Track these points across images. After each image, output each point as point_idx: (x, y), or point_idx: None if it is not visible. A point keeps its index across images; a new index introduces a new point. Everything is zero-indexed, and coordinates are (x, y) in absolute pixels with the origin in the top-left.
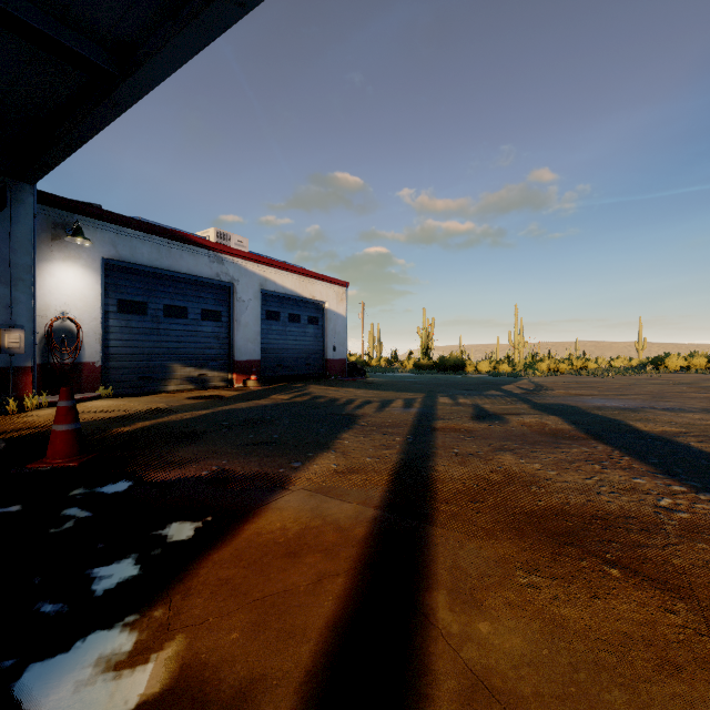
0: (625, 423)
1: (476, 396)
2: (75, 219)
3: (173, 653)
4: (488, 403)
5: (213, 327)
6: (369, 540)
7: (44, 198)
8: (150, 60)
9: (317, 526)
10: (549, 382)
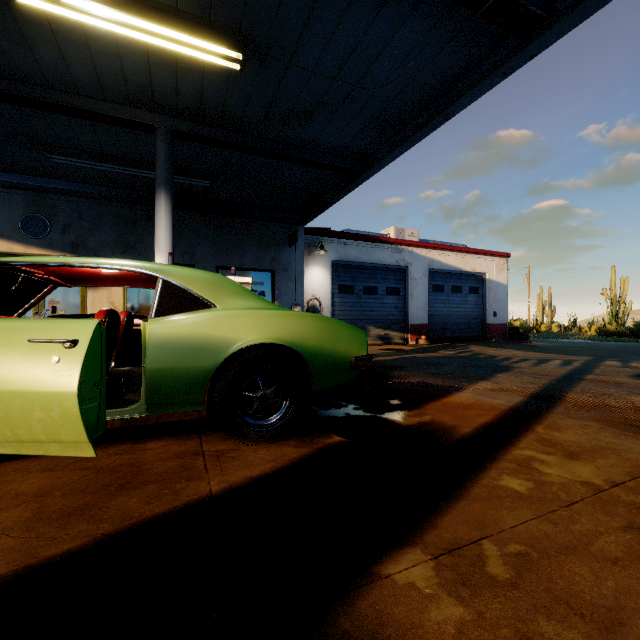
0: None
1: None
2: (319, 239)
3: (427, 417)
4: None
5: (394, 300)
6: (507, 411)
7: (306, 230)
8: (379, 162)
9: (479, 403)
10: None
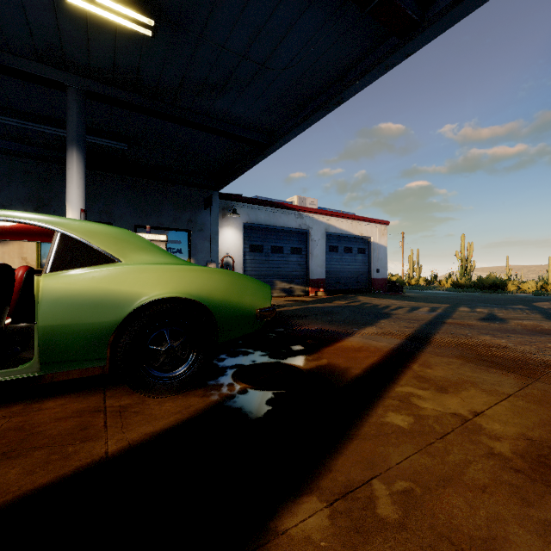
0: None
1: (496, 308)
2: (232, 204)
3: (324, 361)
4: (503, 312)
5: (297, 258)
6: (390, 352)
7: (220, 195)
8: (283, 137)
9: (367, 346)
10: None
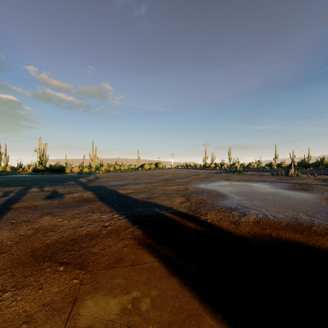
0: (116, 191)
1: (58, 185)
2: None
3: None
4: (63, 188)
5: None
6: None
7: None
8: None
9: None
10: (103, 175)
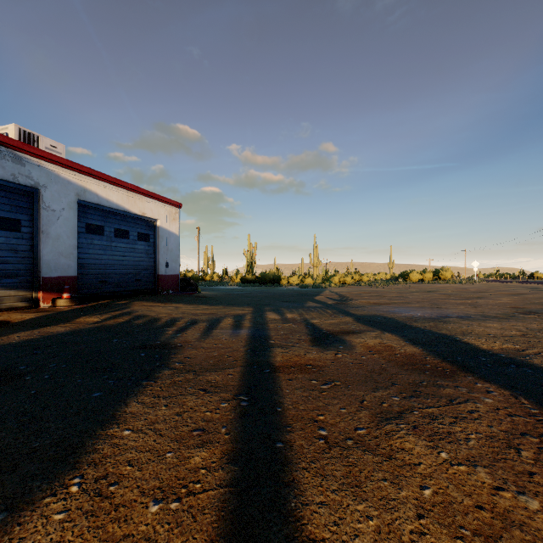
0: (459, 339)
1: (301, 309)
2: None
3: None
4: (315, 317)
5: (7, 238)
6: None
7: None
8: None
9: None
10: (345, 292)
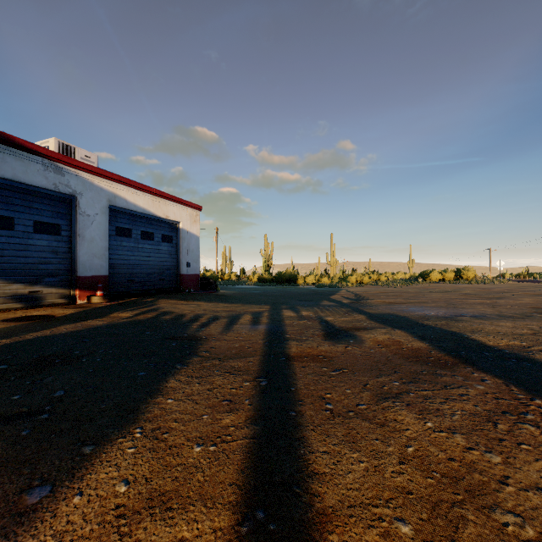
0: (467, 336)
1: (316, 307)
2: None
3: None
4: (329, 315)
5: (50, 241)
6: None
7: None
8: None
9: None
10: (362, 291)
